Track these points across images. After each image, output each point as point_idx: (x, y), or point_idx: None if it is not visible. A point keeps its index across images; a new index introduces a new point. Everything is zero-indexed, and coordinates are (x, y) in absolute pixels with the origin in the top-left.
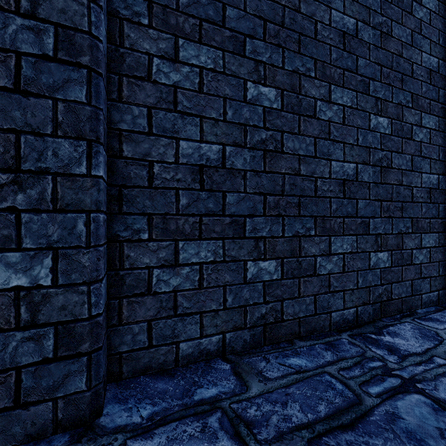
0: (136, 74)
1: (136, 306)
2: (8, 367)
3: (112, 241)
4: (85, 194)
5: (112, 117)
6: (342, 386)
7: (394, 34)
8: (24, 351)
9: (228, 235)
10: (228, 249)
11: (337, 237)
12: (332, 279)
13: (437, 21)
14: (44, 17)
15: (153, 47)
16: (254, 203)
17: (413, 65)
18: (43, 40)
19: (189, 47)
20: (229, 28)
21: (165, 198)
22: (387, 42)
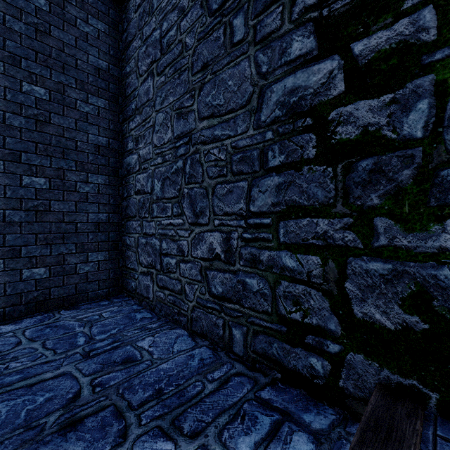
0: None
1: None
2: None
3: None
4: None
5: None
6: None
7: (53, 122)
8: None
9: None
10: None
11: None
12: None
13: (108, 114)
14: None
15: None
16: None
17: (78, 143)
18: None
19: None
20: None
21: None
22: (45, 127)
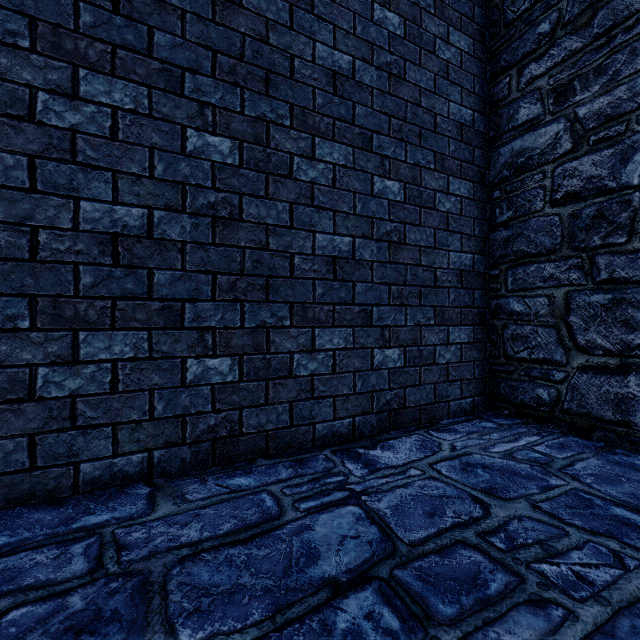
0: (11, 112)
1: (11, 416)
2: None
3: None
4: None
5: None
6: (273, 503)
7: (408, 77)
8: None
9: (157, 325)
10: (158, 342)
11: (324, 330)
12: (316, 382)
13: (472, 64)
14: None
15: (38, 77)
16: (197, 284)
17: (437, 118)
18: None
19: (95, 80)
20: (159, 58)
21: (57, 275)
22: (399, 87)
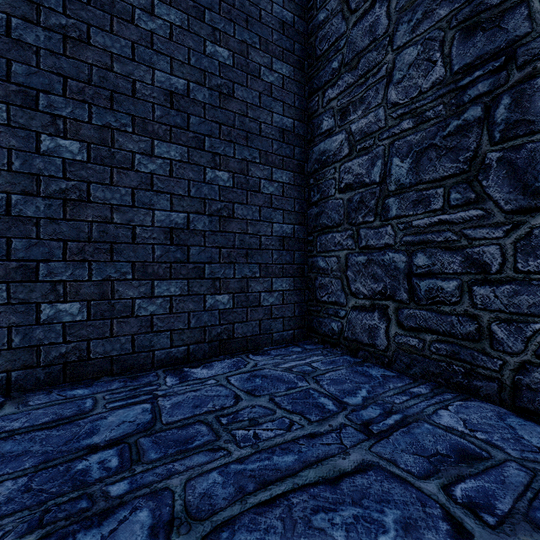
0: None
1: None
2: None
3: None
4: None
5: None
6: (91, 404)
7: (237, 96)
8: None
9: (14, 279)
10: (15, 292)
11: (163, 281)
12: (155, 320)
13: (293, 85)
14: None
15: None
16: (50, 249)
17: (262, 125)
18: None
19: None
20: (16, 83)
21: None
22: (228, 102)
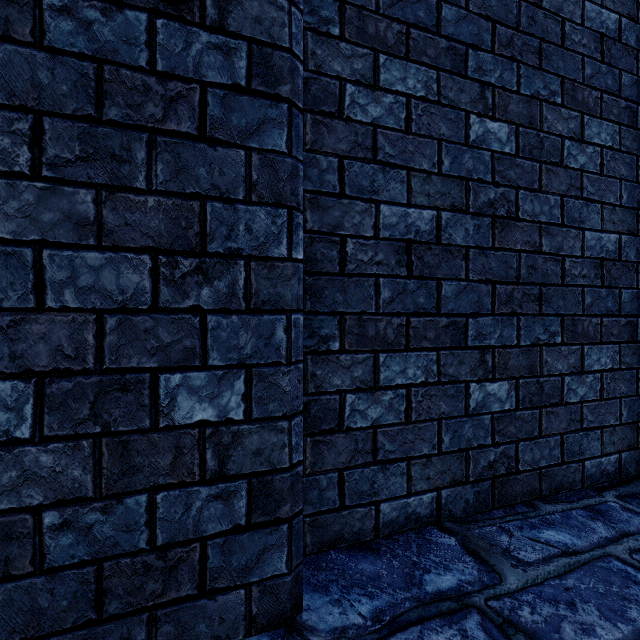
0: (324, 109)
1: (324, 449)
2: (191, 538)
3: None
4: (285, 286)
5: None
6: None
7: None
8: (211, 515)
9: (444, 344)
10: (445, 364)
11: (592, 347)
12: (585, 410)
13: None
14: (235, 29)
15: (346, 68)
16: (478, 296)
17: None
18: (234, 64)
19: (392, 67)
20: (446, 35)
21: (361, 289)
22: None
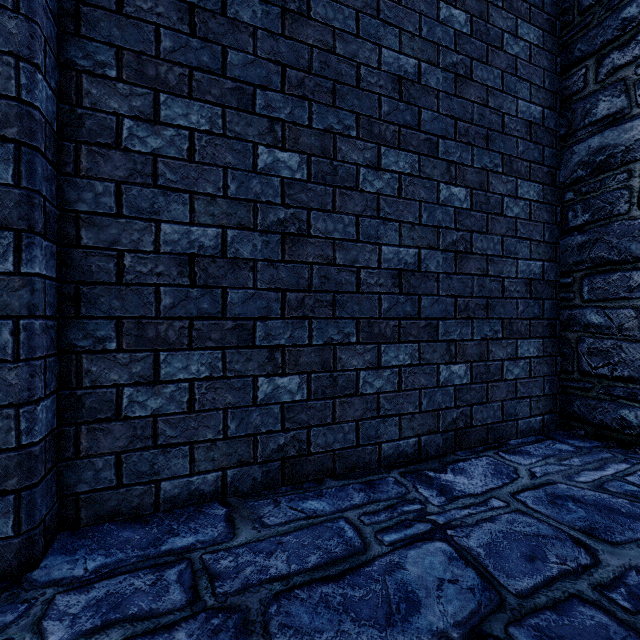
0: (100, 141)
1: (100, 435)
2: None
3: (66, 352)
4: (12, 296)
5: (66, 196)
6: (354, 533)
7: (475, 77)
8: None
9: (230, 344)
10: (231, 361)
11: (390, 346)
12: (382, 400)
13: (542, 57)
14: None
15: (124, 105)
16: (267, 302)
17: (505, 117)
18: None
19: (174, 104)
20: (232, 77)
21: (140, 297)
22: (465, 87)
